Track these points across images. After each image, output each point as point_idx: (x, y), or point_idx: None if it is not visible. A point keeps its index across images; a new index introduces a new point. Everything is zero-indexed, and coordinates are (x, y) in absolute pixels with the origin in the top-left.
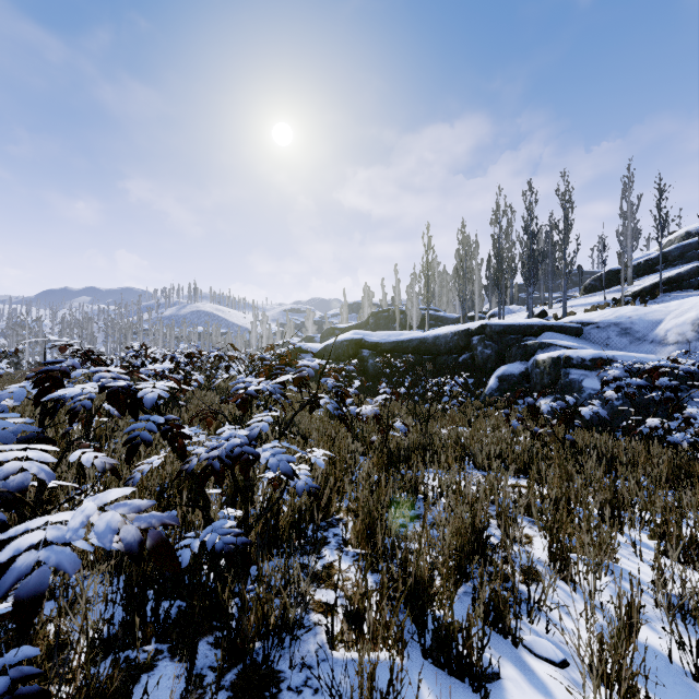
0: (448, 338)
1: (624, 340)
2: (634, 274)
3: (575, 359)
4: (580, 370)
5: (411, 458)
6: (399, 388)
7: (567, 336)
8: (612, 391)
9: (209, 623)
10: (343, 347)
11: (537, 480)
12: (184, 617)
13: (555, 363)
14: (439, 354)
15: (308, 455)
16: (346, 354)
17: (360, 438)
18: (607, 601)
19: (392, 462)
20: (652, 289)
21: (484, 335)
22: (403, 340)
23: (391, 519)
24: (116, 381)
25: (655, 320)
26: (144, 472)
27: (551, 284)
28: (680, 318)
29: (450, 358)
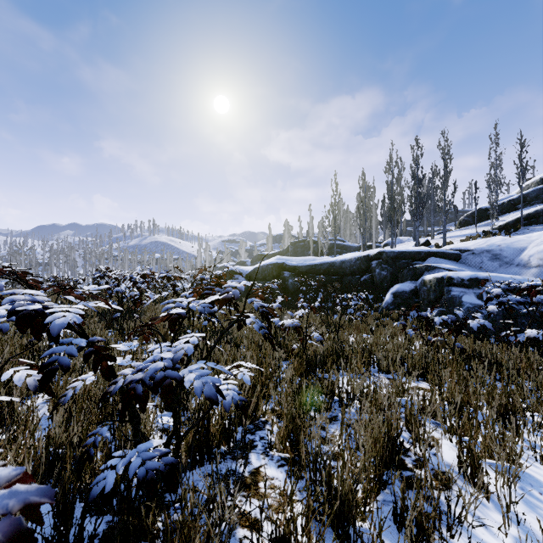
0: (352, 262)
1: (494, 263)
2: (499, 212)
3: (455, 279)
4: (460, 288)
5: (325, 362)
6: (313, 302)
7: (448, 261)
8: (493, 306)
9: (135, 542)
10: (268, 270)
11: (438, 385)
12: (109, 539)
13: (439, 282)
14: (345, 275)
15: (235, 372)
16: (271, 275)
17: (283, 345)
18: (522, 513)
19: (310, 366)
20: (515, 224)
21: (381, 260)
22: (316, 264)
23: (314, 432)
24: (29, 304)
25: (520, 248)
26: (76, 389)
27: (433, 220)
28: (541, 246)
29: (354, 278)
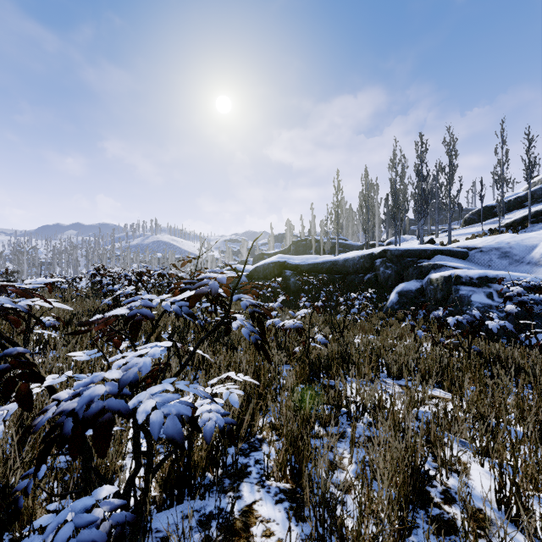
0: (355, 260)
1: (504, 262)
2: (505, 209)
3: (464, 278)
4: (468, 287)
5: (330, 367)
6: (315, 301)
7: (455, 259)
8: (512, 306)
9: None
10: (270, 268)
11: (460, 395)
12: None
13: (447, 281)
14: (348, 274)
15: (220, 389)
16: (272, 274)
17: (284, 346)
18: None
19: (313, 371)
20: (522, 221)
21: (385, 258)
22: (318, 262)
23: (321, 466)
24: None
25: (531, 245)
26: (7, 415)
27: (437, 218)
28: None
29: (357, 277)
